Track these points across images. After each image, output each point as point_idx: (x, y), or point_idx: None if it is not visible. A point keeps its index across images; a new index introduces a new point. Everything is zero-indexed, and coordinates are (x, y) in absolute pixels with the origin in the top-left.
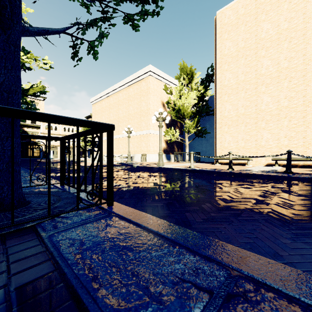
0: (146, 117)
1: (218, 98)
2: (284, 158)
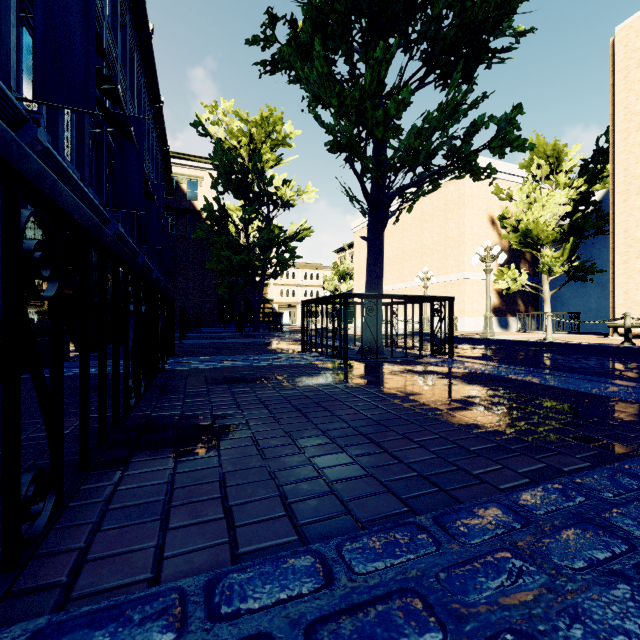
0: (458, 250)
1: (618, 203)
2: None
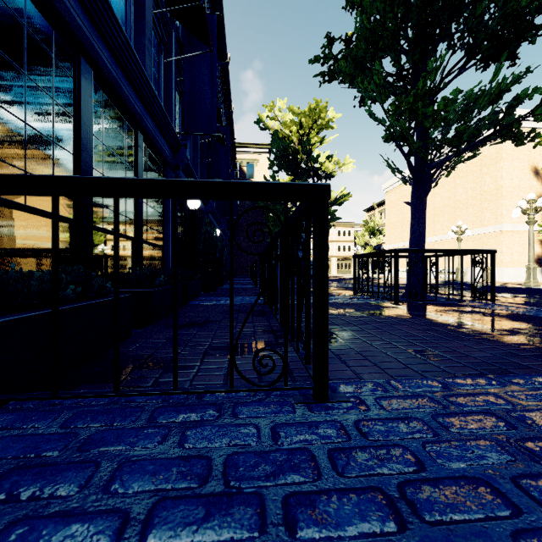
0: (495, 203)
1: None
2: None
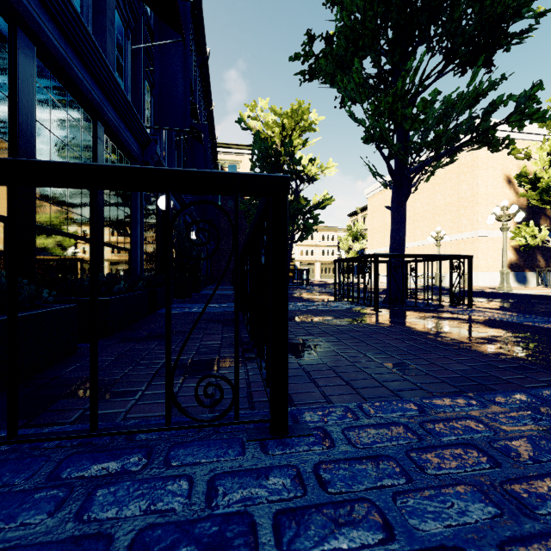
0: (471, 209)
1: None
2: None
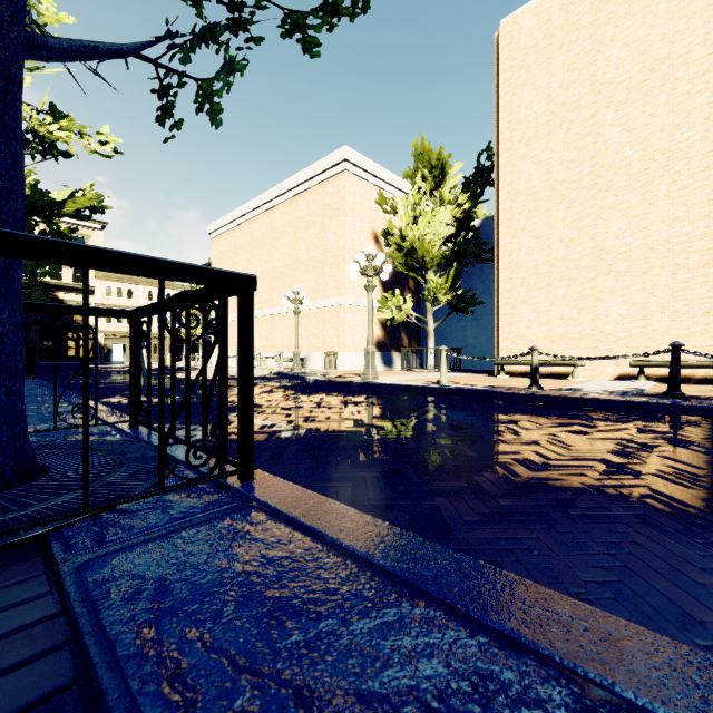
0: (338, 267)
1: (503, 222)
2: (660, 361)
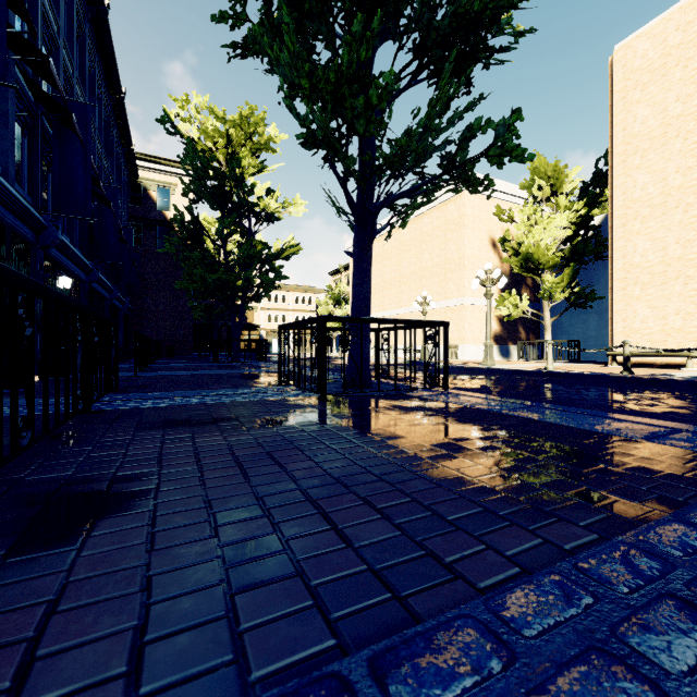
0: (458, 273)
1: (617, 228)
2: None
